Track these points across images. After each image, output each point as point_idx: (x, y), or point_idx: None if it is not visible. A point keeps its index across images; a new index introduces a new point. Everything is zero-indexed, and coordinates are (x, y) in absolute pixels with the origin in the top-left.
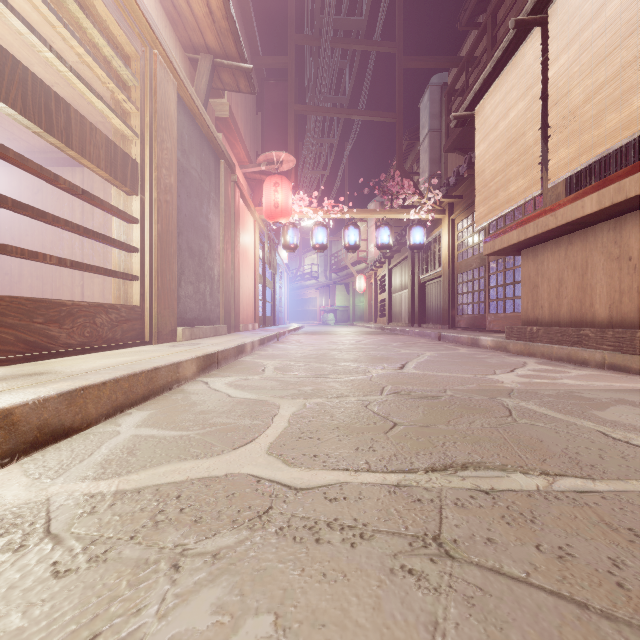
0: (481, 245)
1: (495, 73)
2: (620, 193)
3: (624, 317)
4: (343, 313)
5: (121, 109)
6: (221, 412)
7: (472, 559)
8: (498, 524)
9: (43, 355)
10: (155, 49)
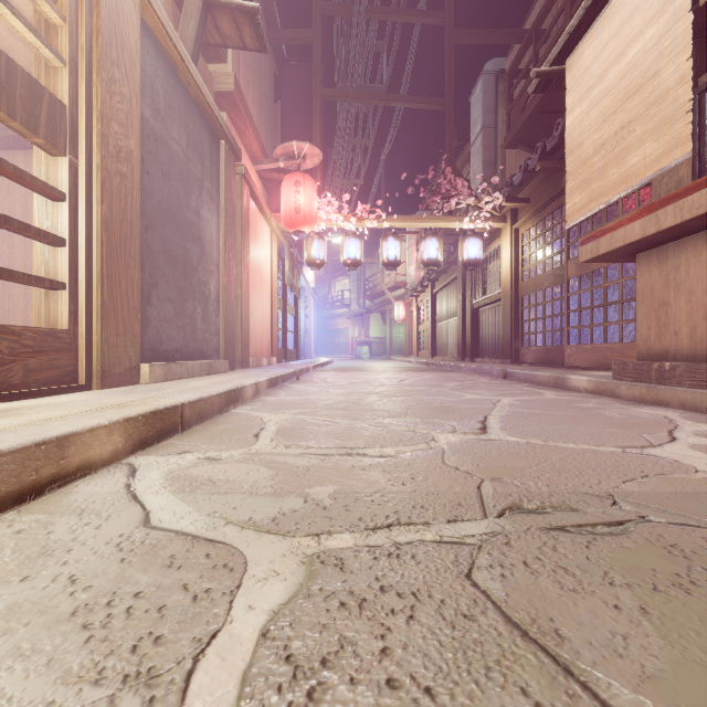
0: (556, 258)
1: None
2: None
3: None
4: (379, 345)
5: (44, 27)
6: (62, 615)
7: None
8: None
9: None
10: None
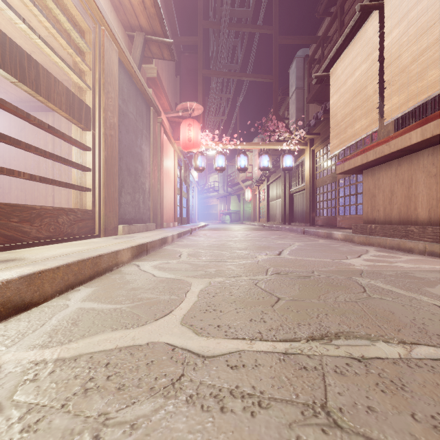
0: (333, 167)
1: (345, 44)
2: (438, 128)
3: (439, 218)
4: (236, 215)
5: (78, 69)
6: (147, 289)
7: (358, 429)
8: (374, 392)
9: (18, 245)
10: (102, 26)
